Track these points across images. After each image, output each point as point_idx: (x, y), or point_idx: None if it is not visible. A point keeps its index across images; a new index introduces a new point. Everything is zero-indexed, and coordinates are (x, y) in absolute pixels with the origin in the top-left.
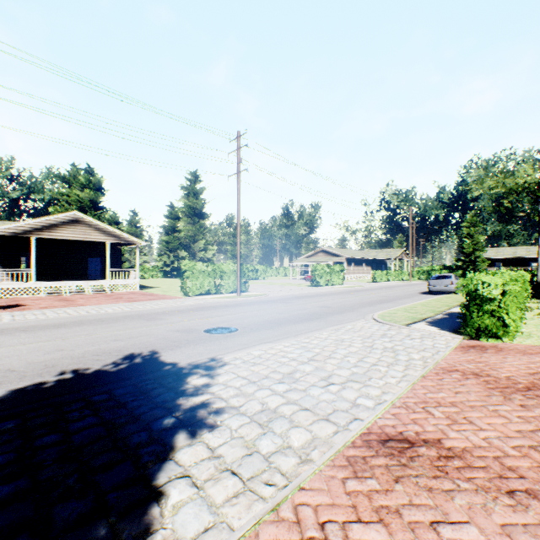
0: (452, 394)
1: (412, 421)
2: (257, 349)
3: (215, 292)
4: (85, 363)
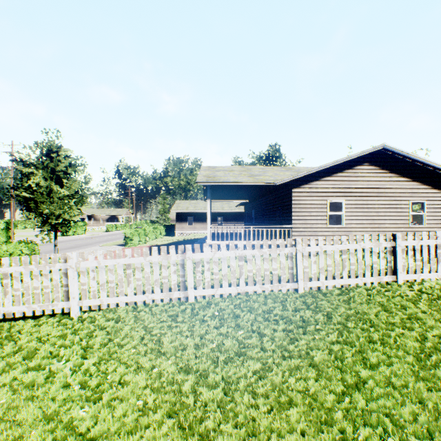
0: None
1: None
2: (59, 254)
3: None
4: None
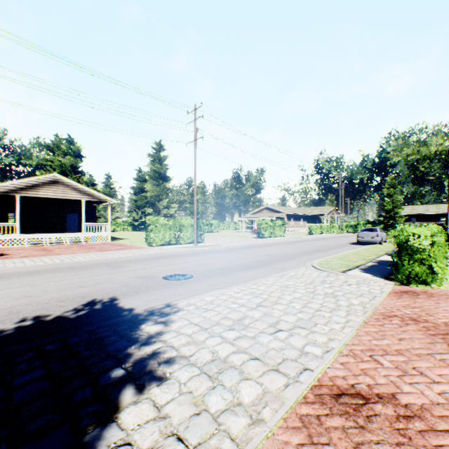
0: (396, 341)
1: (362, 372)
2: (210, 295)
3: (175, 243)
4: (48, 309)
